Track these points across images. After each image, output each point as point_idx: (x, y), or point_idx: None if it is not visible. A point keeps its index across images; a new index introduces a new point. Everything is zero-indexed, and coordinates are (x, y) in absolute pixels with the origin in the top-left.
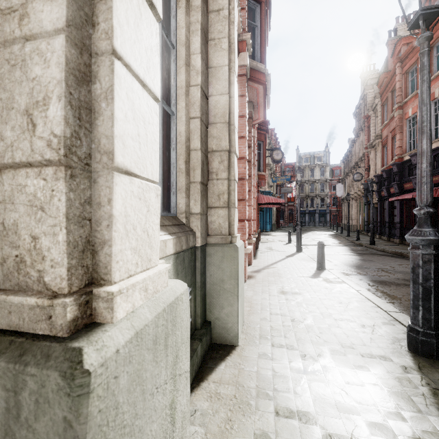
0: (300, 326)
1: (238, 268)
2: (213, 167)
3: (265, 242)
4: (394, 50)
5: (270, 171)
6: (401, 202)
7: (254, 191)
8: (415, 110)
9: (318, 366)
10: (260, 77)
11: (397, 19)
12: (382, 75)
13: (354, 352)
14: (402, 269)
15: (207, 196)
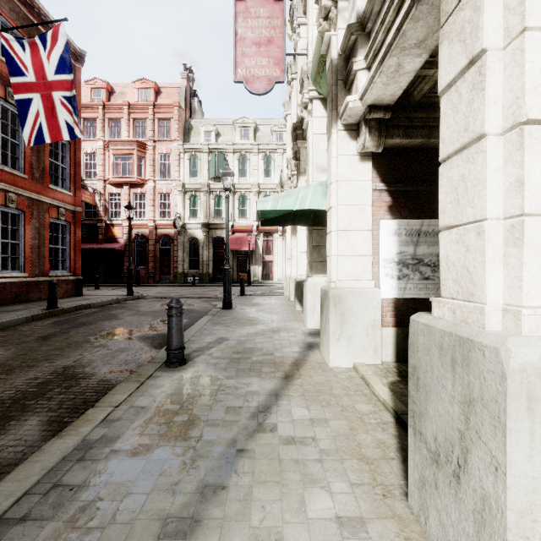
0: None
1: None
2: None
3: None
4: None
5: None
6: None
7: None
8: None
9: None
10: None
11: None
12: None
13: None
14: None
15: None
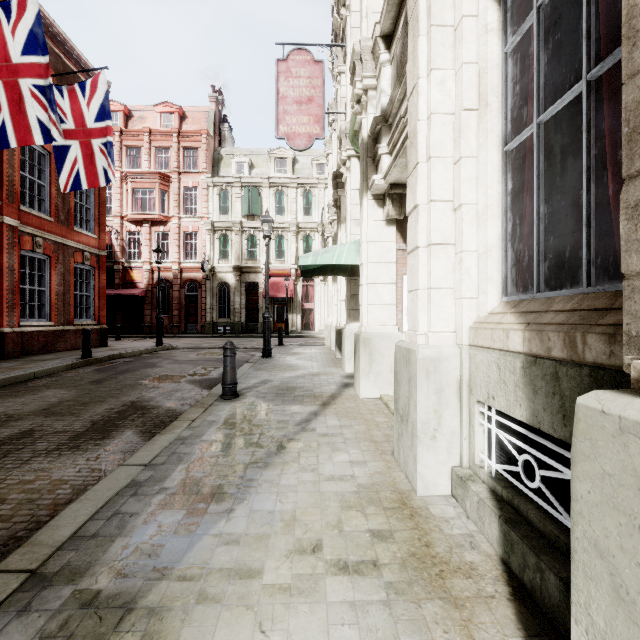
0: None
1: (572, 481)
2: None
3: None
4: None
5: None
6: None
7: None
8: None
9: None
10: None
11: None
12: None
13: None
14: None
15: None
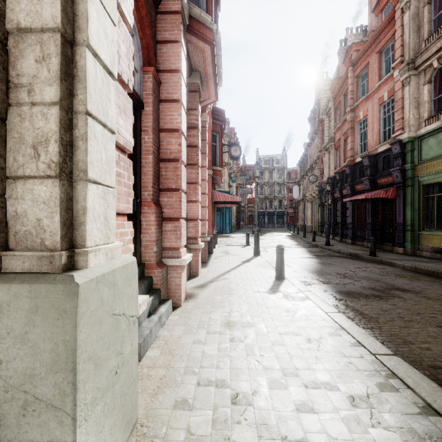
0: (245, 418)
1: (74, 341)
2: (21, 72)
3: (222, 245)
4: (345, 56)
5: (230, 171)
6: (353, 203)
7: (206, 185)
8: (366, 113)
9: None
10: (206, 32)
11: (347, 30)
12: (335, 81)
13: None
14: (364, 273)
15: (1, 146)
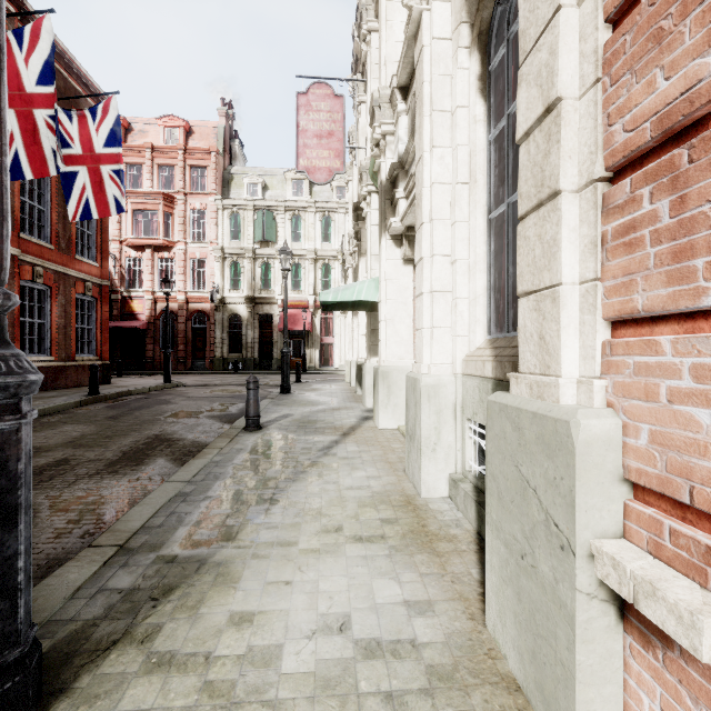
0: None
1: (487, 445)
2: None
3: None
4: None
5: None
6: None
7: None
8: None
9: (323, 604)
10: None
11: None
12: None
13: (219, 665)
14: None
15: None
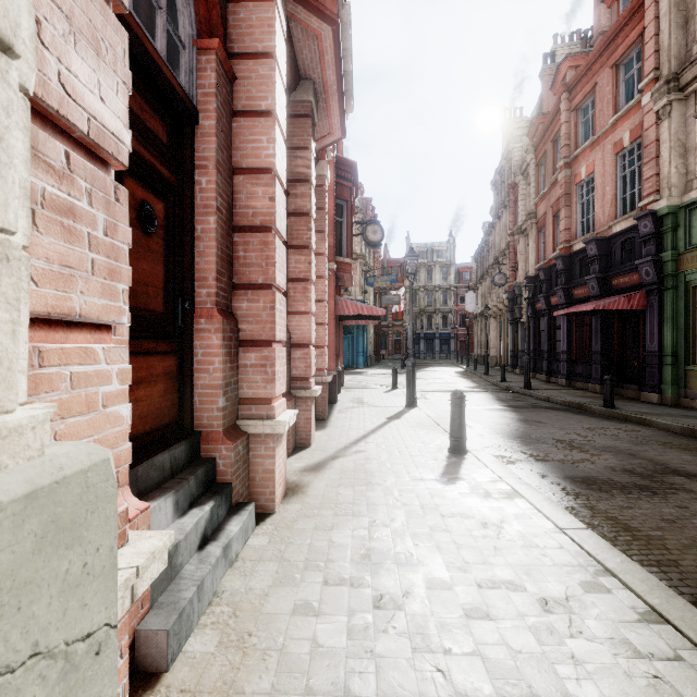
0: None
1: None
2: None
3: (353, 388)
4: (555, 77)
5: (364, 268)
6: (569, 319)
7: (325, 287)
8: (591, 169)
9: None
10: (323, 0)
11: (555, 38)
12: (536, 120)
13: None
14: (603, 440)
15: None
